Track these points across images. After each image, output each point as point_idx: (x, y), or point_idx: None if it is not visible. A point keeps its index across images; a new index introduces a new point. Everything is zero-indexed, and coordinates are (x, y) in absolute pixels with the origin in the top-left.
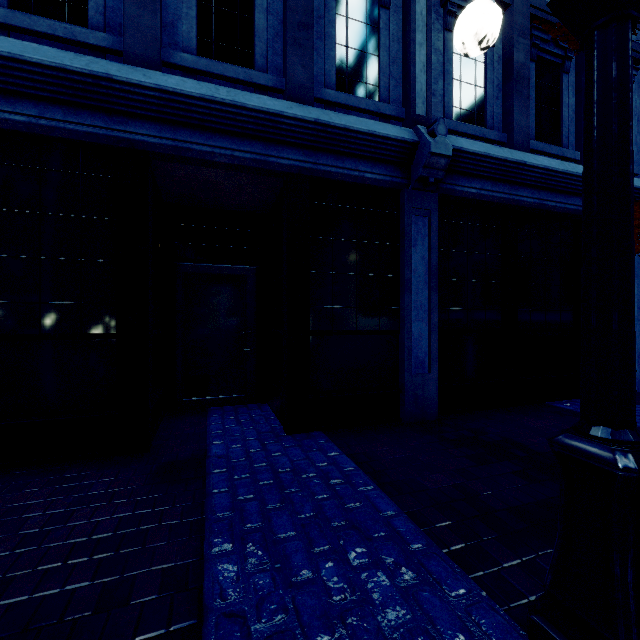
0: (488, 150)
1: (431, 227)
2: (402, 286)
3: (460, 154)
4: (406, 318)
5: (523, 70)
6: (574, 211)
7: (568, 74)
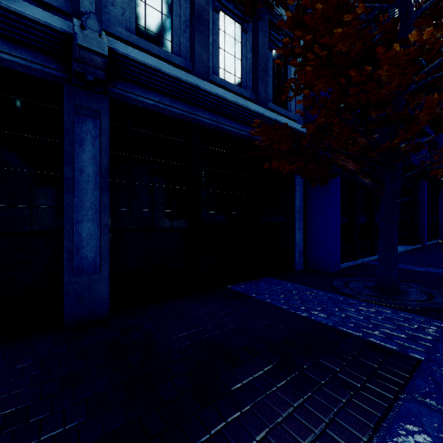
0: (161, 66)
1: (101, 128)
2: (63, 185)
3: (128, 61)
4: (66, 218)
5: (204, 13)
6: (248, 137)
7: (247, 34)
